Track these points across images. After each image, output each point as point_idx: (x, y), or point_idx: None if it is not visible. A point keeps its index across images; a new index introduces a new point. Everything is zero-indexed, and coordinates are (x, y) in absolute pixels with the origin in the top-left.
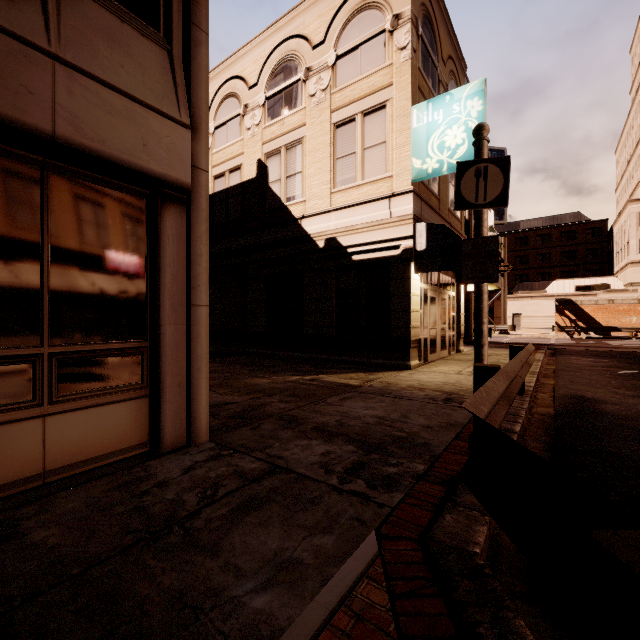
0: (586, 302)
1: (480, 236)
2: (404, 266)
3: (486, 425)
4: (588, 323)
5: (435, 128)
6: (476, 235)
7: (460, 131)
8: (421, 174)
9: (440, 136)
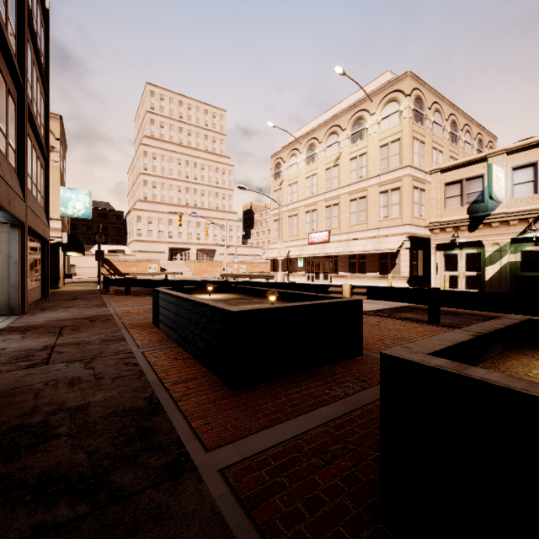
0: (115, 260)
1: (100, 250)
2: (57, 248)
3: (115, 280)
4: (116, 271)
5: (72, 199)
6: (99, 250)
7: (82, 205)
8: (65, 214)
9: (74, 203)
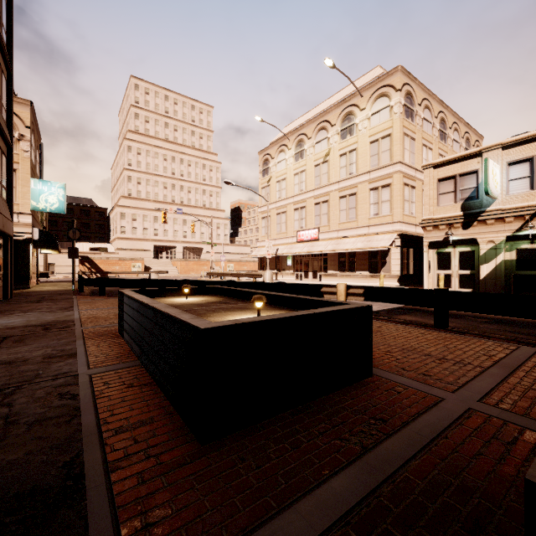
0: (96, 258)
1: (74, 247)
2: (27, 245)
3: (89, 279)
4: (97, 270)
5: (44, 192)
6: (73, 247)
7: (55, 198)
8: (36, 208)
9: (46, 197)
